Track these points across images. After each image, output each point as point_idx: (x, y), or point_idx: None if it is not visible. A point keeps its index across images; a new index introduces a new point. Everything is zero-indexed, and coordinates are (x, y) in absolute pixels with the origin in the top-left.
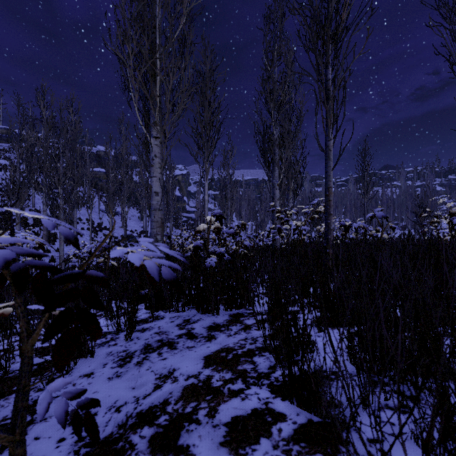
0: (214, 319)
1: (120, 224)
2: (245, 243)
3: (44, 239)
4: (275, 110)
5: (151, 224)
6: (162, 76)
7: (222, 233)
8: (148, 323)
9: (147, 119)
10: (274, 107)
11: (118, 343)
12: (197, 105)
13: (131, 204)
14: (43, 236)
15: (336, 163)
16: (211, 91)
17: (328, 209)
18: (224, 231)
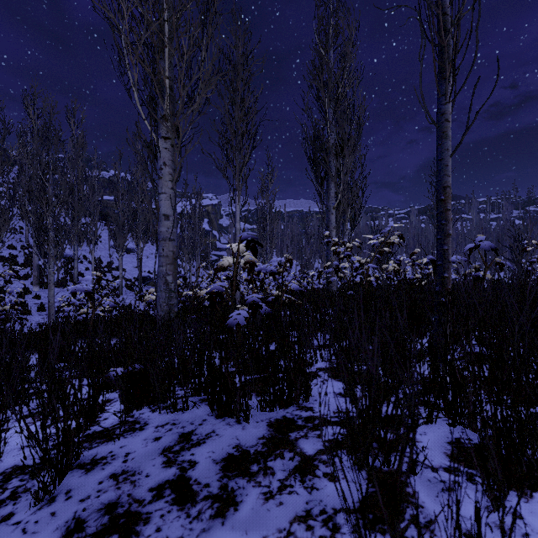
0: (238, 434)
1: (136, 263)
2: (291, 286)
3: (34, 282)
4: (330, 107)
5: (158, 259)
6: (172, 47)
7: (258, 271)
8: (111, 440)
9: (151, 109)
10: (329, 104)
11: (17, 510)
12: (225, 101)
13: (150, 240)
14: (32, 278)
15: (460, 143)
16: (244, 82)
17: (443, 225)
18: (260, 269)
